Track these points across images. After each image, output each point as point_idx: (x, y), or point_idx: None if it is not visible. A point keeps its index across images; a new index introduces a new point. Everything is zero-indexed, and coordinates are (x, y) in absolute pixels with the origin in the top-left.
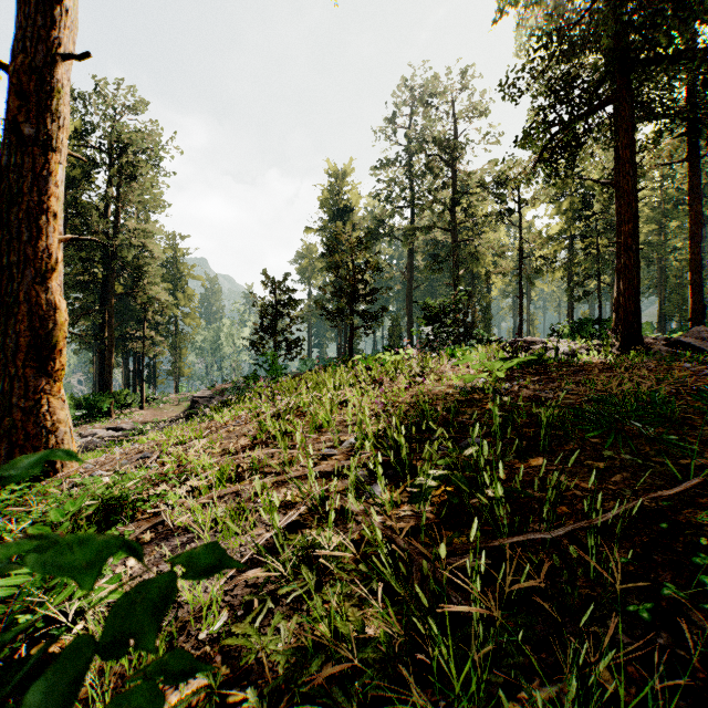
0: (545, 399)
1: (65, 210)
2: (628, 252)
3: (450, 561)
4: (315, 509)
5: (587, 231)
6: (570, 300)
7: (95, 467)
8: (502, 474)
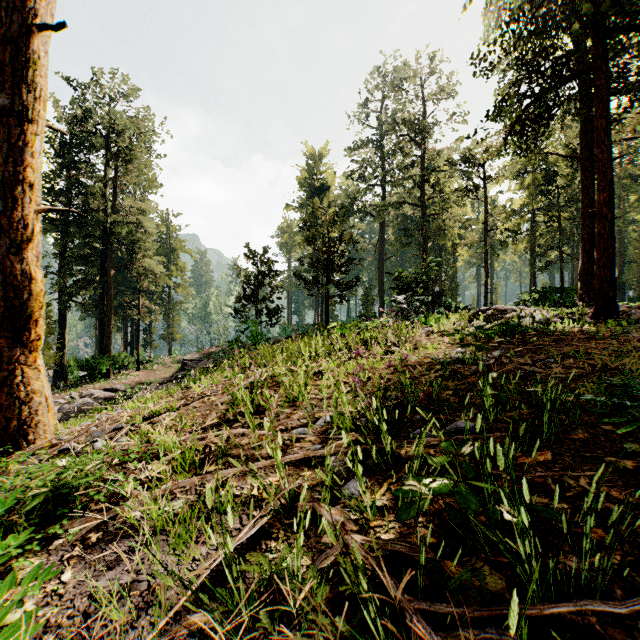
0: (532, 373)
1: (70, 191)
2: (602, 221)
3: (466, 633)
4: (284, 511)
5: (550, 205)
6: (532, 270)
7: (69, 438)
8: (527, 495)
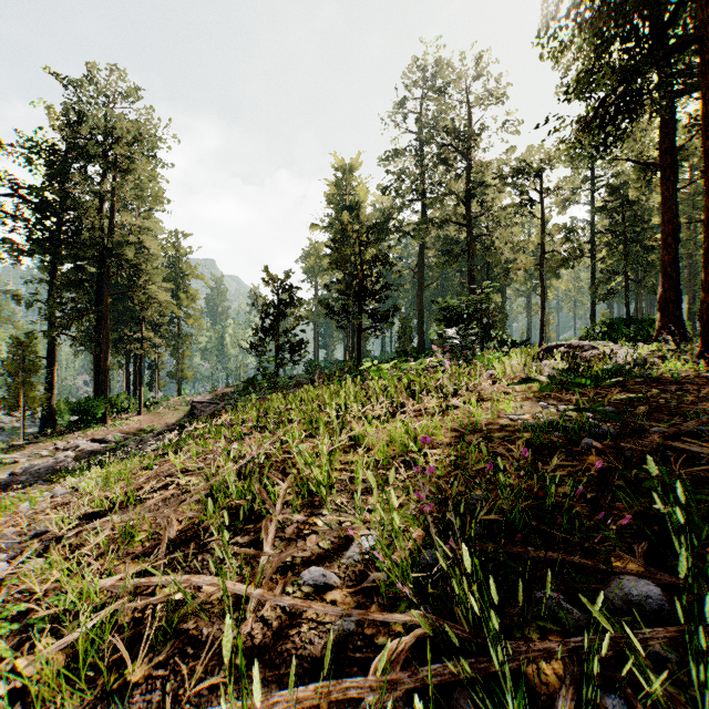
0: (685, 452)
1: (60, 206)
2: None
3: None
4: None
5: (614, 224)
6: (594, 298)
7: None
8: None
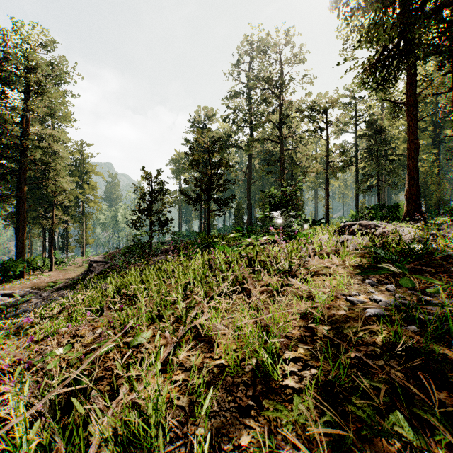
0: None
1: None
2: None
3: None
4: None
5: (371, 145)
6: (358, 192)
7: None
8: None
